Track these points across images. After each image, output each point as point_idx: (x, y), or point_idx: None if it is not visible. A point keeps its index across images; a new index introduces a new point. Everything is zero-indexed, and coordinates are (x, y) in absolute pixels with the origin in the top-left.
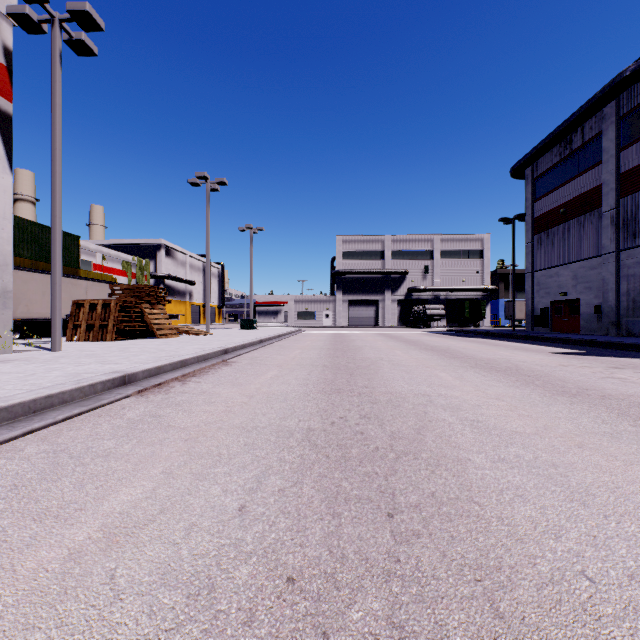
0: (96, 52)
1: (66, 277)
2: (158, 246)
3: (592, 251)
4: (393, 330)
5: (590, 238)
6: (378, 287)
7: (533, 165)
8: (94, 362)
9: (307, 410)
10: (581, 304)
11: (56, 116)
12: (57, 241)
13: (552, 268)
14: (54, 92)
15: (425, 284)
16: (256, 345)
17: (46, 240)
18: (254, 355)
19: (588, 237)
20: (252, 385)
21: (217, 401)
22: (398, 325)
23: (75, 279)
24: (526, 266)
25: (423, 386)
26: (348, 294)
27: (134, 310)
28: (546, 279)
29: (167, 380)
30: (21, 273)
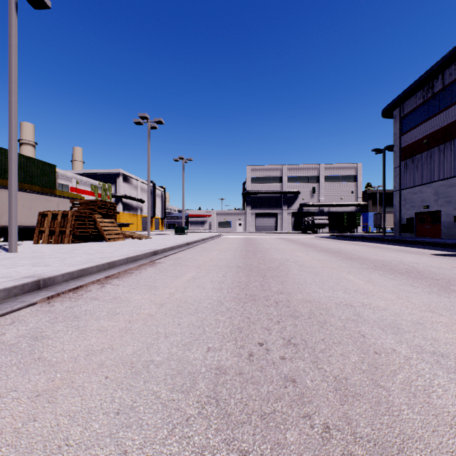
0: (49, 5)
1: (41, 195)
2: (117, 174)
3: (451, 172)
4: (289, 235)
5: (450, 162)
6: (277, 203)
7: (400, 107)
8: (28, 264)
9: (219, 329)
10: (442, 215)
11: (12, 54)
12: (13, 160)
13: (416, 187)
14: (10, 34)
15: (313, 201)
16: (183, 247)
17: (30, 167)
18: (179, 256)
19: (448, 161)
20: (167, 289)
21: (122, 312)
22: (292, 231)
23: (49, 196)
24: (394, 186)
25: (339, 292)
26: (255, 208)
27: (88, 219)
28: (411, 195)
29: (87, 283)
30: (5, 191)
